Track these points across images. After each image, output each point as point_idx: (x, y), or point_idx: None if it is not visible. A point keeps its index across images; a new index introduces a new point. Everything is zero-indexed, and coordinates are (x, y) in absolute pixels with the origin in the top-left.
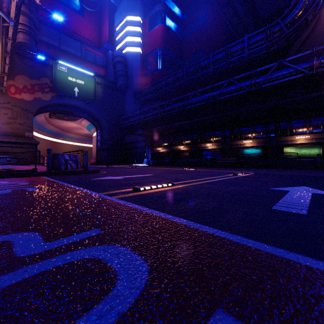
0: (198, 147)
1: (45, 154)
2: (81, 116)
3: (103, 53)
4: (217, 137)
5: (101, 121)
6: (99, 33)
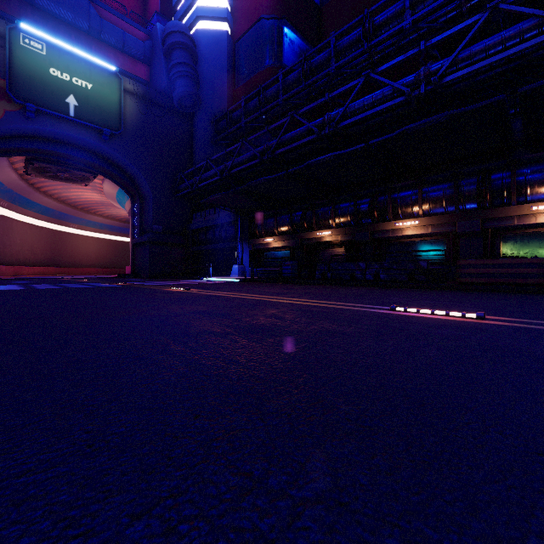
0: (374, 232)
1: (36, 256)
2: (94, 169)
3: (143, 31)
4: (434, 201)
5: (139, 180)
6: (143, 2)
